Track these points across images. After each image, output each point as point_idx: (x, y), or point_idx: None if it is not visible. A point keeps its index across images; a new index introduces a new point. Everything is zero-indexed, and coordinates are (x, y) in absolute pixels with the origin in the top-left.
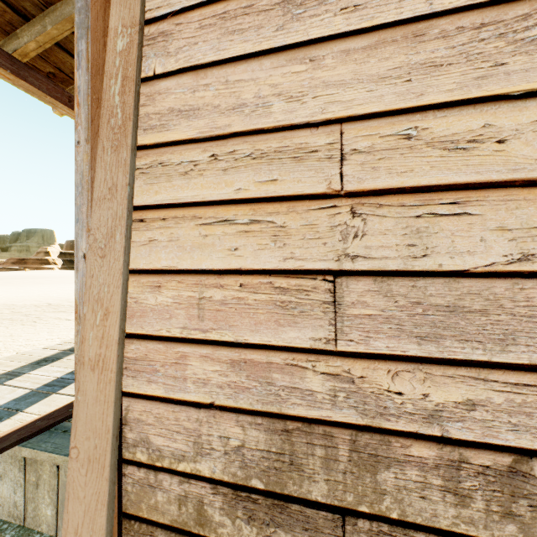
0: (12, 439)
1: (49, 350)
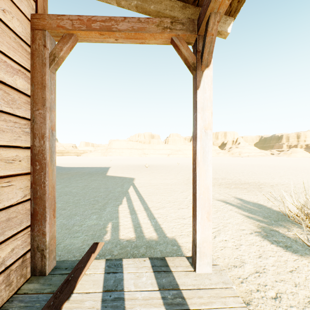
0: (85, 257)
1: None
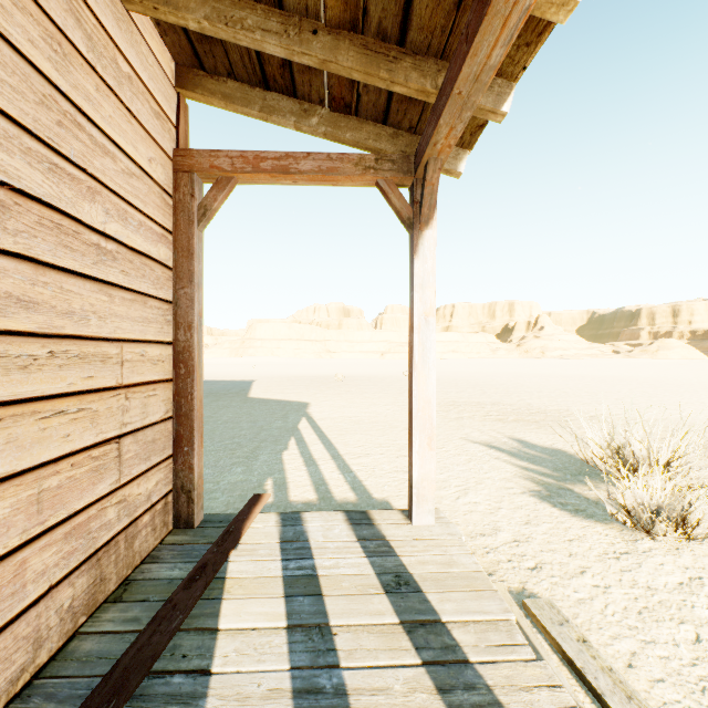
0: (246, 509)
1: (471, 613)
